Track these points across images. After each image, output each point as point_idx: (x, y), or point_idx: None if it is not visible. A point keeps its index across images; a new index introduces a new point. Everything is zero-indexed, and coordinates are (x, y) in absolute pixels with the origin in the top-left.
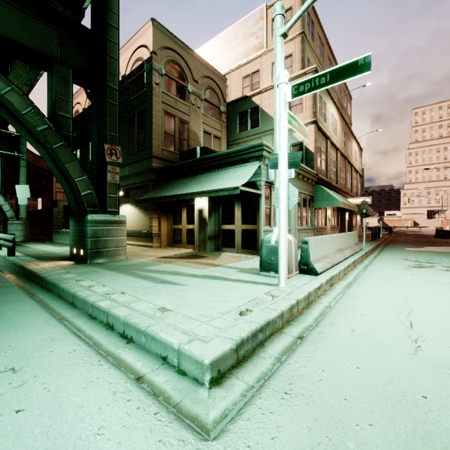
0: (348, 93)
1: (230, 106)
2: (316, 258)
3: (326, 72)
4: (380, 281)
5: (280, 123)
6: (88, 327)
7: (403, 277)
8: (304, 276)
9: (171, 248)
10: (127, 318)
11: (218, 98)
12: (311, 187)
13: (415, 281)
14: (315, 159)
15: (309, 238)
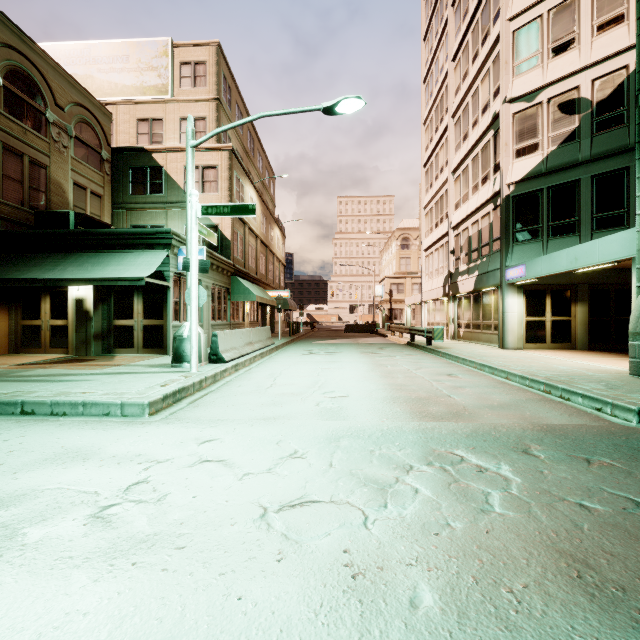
0: (271, 170)
1: (118, 154)
2: (225, 349)
3: (228, 205)
4: (273, 364)
5: (192, 234)
6: (0, 418)
7: (292, 360)
8: (213, 365)
9: (21, 355)
10: (56, 399)
11: (98, 138)
12: (227, 278)
13: (297, 362)
14: (231, 248)
15: (219, 332)
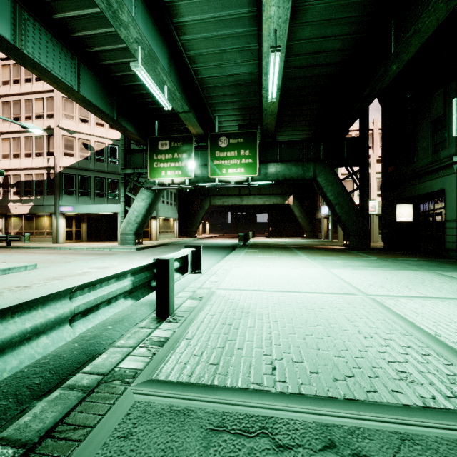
0: None
1: None
2: None
3: None
4: None
5: None
6: None
7: None
8: None
9: None
10: None
11: None
12: None
13: None
14: None
15: None
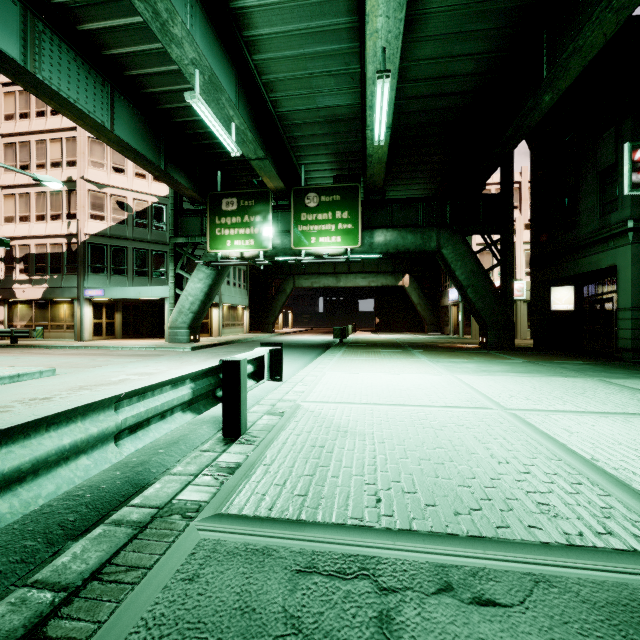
0: None
1: None
2: None
3: None
4: None
5: None
6: None
7: None
8: None
9: None
10: None
11: None
12: None
13: None
14: None
15: None
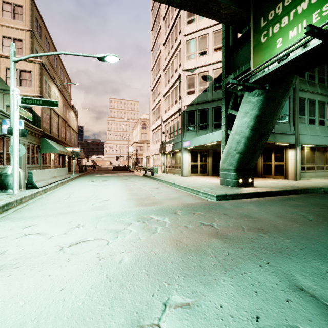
0: (69, 78)
1: None
2: (37, 180)
3: (40, 99)
4: (69, 188)
5: (15, 114)
6: None
7: (80, 185)
8: (29, 190)
9: None
10: None
11: None
12: (39, 139)
13: (83, 186)
14: (41, 121)
15: (33, 170)
